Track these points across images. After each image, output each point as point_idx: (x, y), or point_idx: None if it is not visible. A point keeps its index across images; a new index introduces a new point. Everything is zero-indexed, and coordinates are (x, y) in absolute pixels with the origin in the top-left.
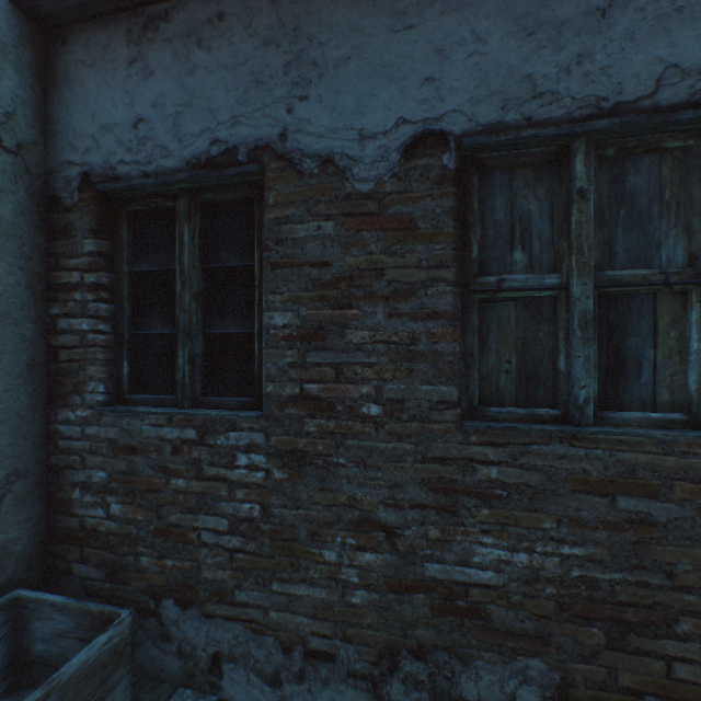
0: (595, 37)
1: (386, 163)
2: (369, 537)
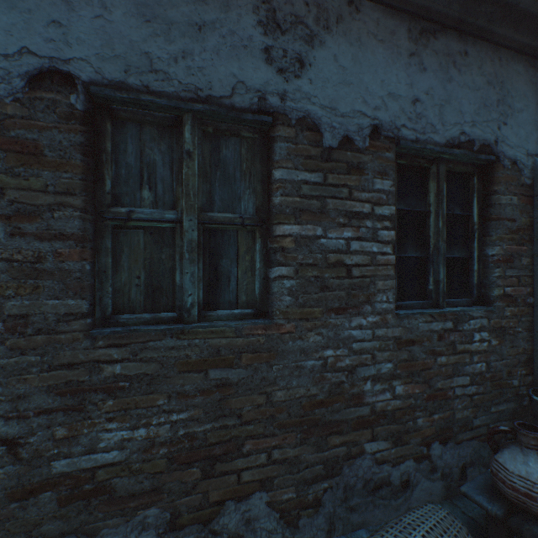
0: (195, 43)
1: (8, 86)
2: None
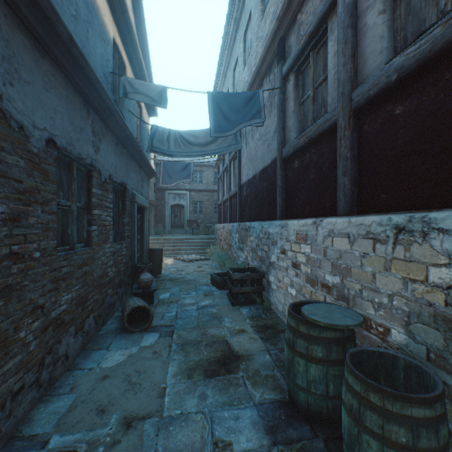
0: (81, 136)
1: (42, 143)
2: (37, 314)
